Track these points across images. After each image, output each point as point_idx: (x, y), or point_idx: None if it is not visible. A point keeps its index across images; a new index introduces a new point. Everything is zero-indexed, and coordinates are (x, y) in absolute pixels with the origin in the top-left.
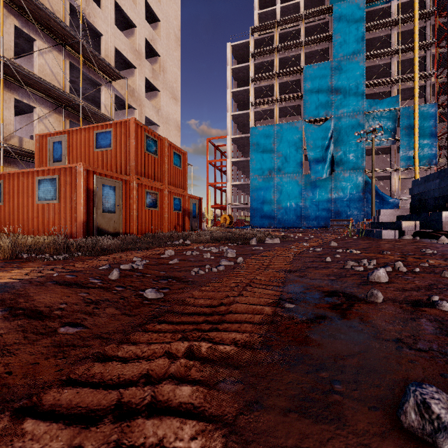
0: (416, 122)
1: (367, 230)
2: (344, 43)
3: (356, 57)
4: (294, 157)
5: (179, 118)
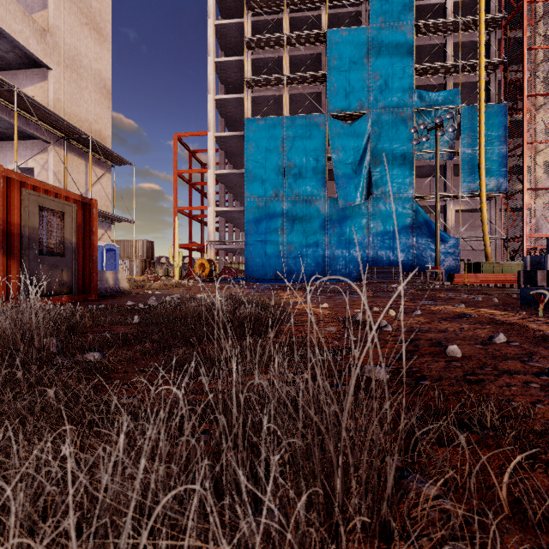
0: (482, 128)
1: None
2: (385, 1)
3: (402, 26)
4: (313, 171)
5: (108, 74)
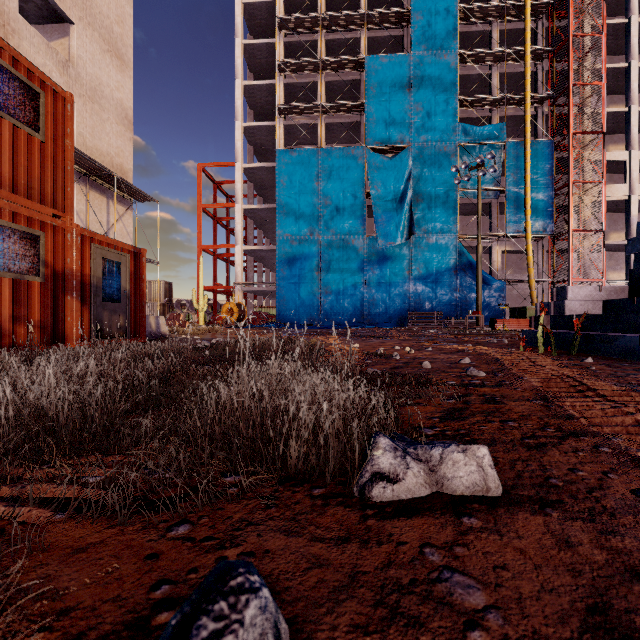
0: (528, 166)
1: (588, 336)
2: (427, 28)
3: (446, 55)
4: (351, 208)
5: (130, 103)
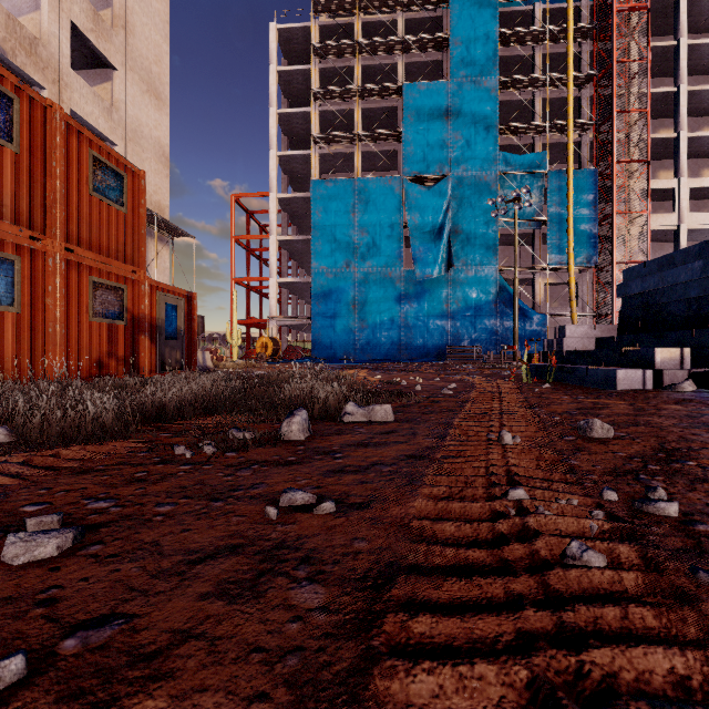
0: (570, 196)
1: (561, 368)
2: (467, 54)
3: (486, 81)
4: (388, 239)
5: (167, 140)
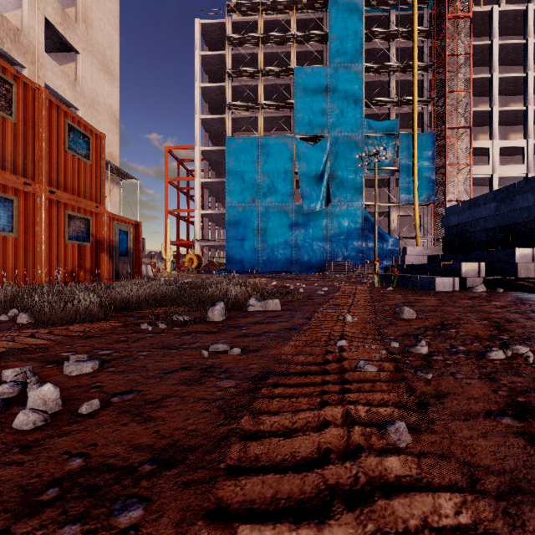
0: (415, 152)
1: (401, 277)
2: (341, 46)
3: (354, 67)
4: (283, 182)
5: (117, 106)
